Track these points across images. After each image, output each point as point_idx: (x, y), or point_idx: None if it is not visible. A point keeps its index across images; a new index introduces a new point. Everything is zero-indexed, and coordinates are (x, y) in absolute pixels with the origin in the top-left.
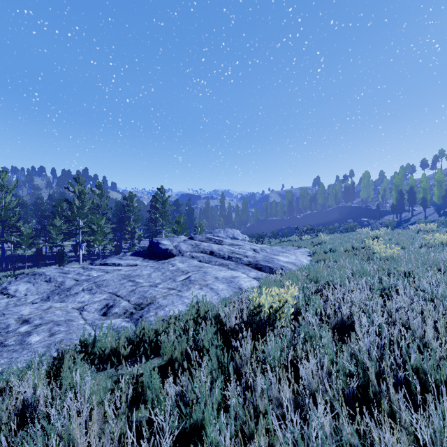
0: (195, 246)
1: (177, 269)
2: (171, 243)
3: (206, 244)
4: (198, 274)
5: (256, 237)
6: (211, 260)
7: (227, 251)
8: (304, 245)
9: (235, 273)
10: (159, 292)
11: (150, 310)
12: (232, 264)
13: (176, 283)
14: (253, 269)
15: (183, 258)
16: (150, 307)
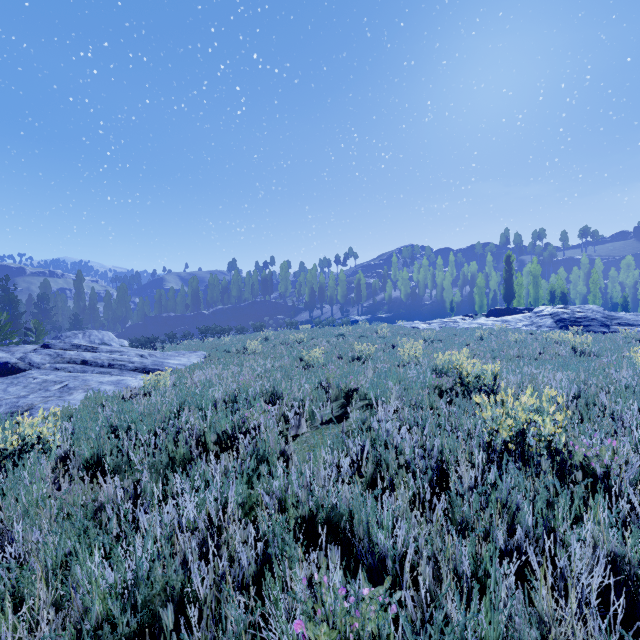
0: (57, 356)
1: (44, 381)
2: (10, 355)
3: (74, 353)
4: (78, 382)
5: (143, 342)
6: (87, 369)
7: (106, 359)
8: (203, 348)
9: (121, 377)
10: (35, 401)
11: (34, 413)
12: (115, 371)
13: (51, 392)
14: (141, 373)
15: (43, 371)
16: (32, 411)
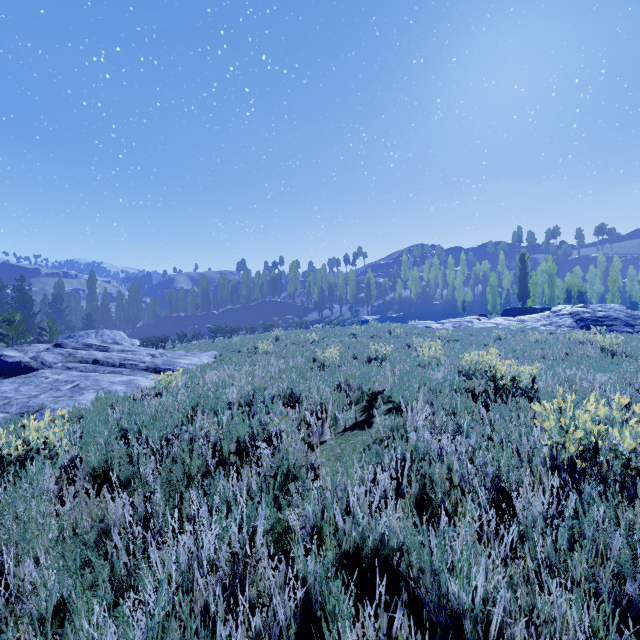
0: (69, 355)
1: (56, 381)
2: (23, 354)
3: (85, 352)
4: (89, 382)
5: (154, 342)
6: (98, 369)
7: (118, 359)
8: (214, 348)
9: (133, 377)
10: (46, 401)
11: (44, 413)
12: (126, 371)
13: (62, 392)
14: (152, 373)
15: (55, 370)
16: (43, 412)
